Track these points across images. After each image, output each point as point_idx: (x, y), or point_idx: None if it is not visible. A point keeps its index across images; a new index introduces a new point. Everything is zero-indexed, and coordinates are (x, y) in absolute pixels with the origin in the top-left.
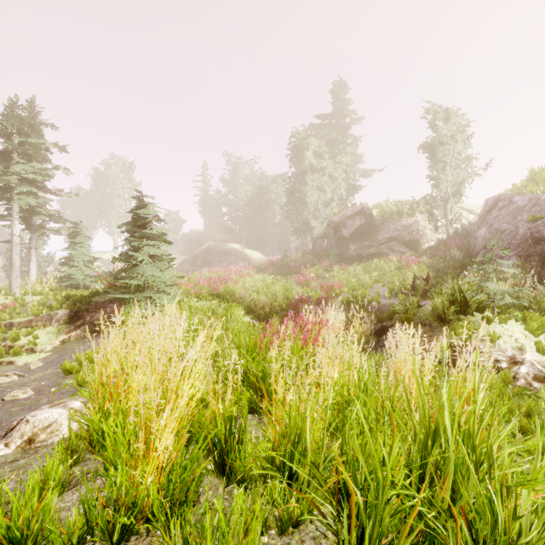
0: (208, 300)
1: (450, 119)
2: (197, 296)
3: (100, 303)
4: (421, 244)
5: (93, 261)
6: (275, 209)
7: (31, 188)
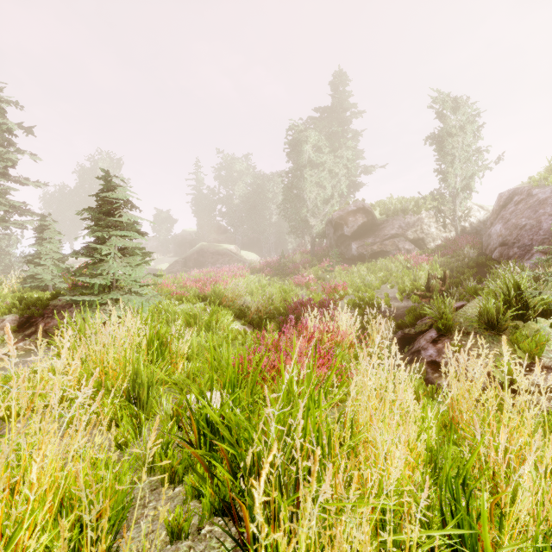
0: (191, 302)
1: (459, 109)
2: (180, 299)
3: (60, 307)
4: (428, 243)
5: (64, 260)
6: (271, 209)
7: None
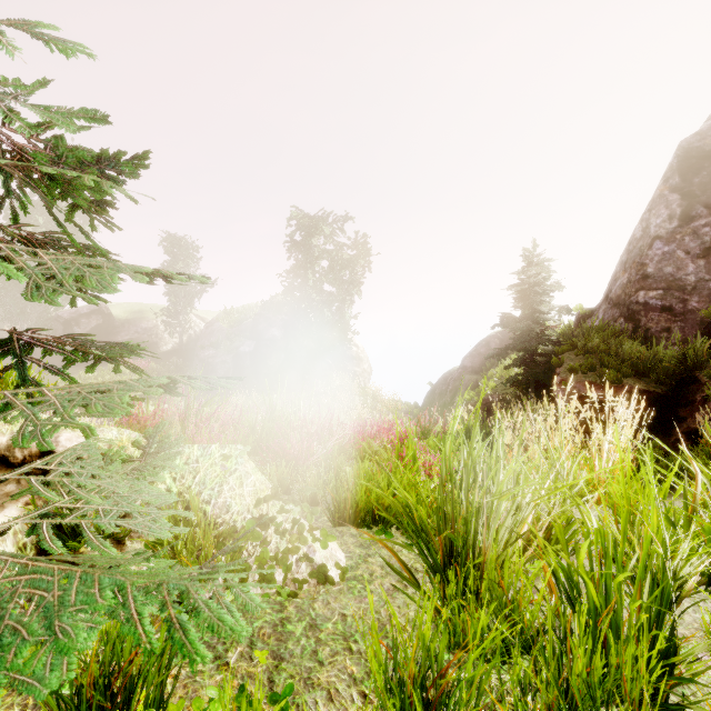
0: None
1: (183, 246)
2: None
3: None
4: (161, 347)
5: None
6: None
7: None
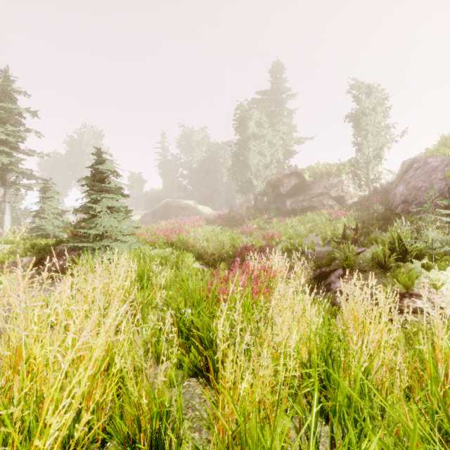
0: (162, 248)
1: (371, 94)
2: (153, 245)
3: (63, 251)
4: (347, 200)
5: (61, 214)
6: (223, 172)
7: (4, 148)
